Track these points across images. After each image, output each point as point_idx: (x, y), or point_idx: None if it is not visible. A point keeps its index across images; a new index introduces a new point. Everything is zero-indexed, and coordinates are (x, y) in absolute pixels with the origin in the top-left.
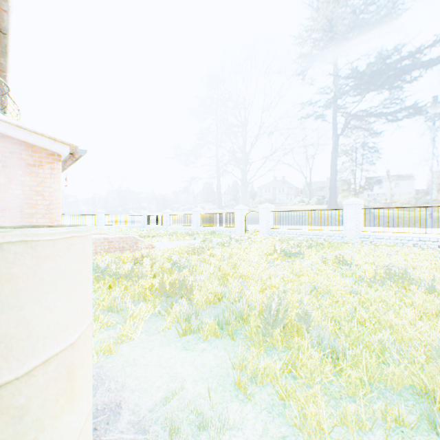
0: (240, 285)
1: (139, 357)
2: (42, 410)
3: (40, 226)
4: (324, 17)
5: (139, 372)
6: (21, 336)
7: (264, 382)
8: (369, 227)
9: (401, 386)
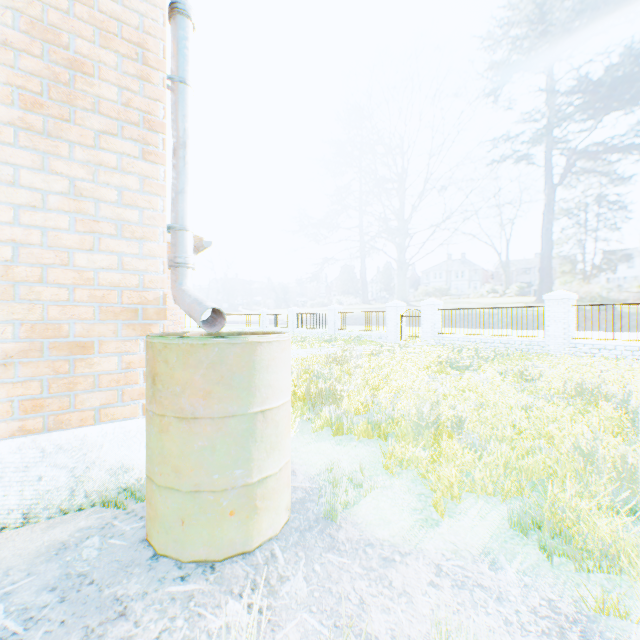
0: (392, 397)
1: (299, 447)
2: (282, 429)
3: (244, 332)
4: (526, 10)
5: (302, 456)
6: (277, 387)
7: (411, 467)
8: (584, 332)
9: (537, 476)
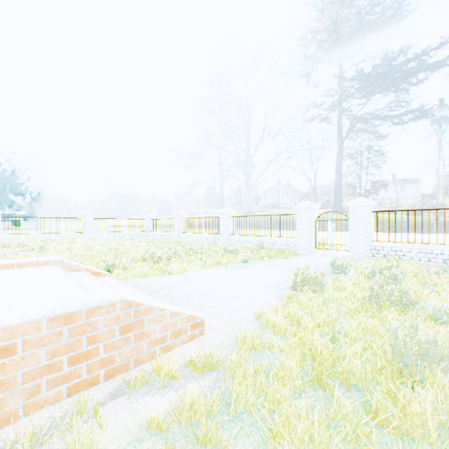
0: None
1: None
2: None
3: None
4: None
5: None
6: None
7: None
8: None
9: None
